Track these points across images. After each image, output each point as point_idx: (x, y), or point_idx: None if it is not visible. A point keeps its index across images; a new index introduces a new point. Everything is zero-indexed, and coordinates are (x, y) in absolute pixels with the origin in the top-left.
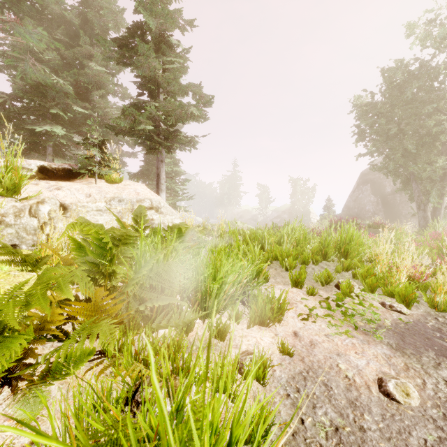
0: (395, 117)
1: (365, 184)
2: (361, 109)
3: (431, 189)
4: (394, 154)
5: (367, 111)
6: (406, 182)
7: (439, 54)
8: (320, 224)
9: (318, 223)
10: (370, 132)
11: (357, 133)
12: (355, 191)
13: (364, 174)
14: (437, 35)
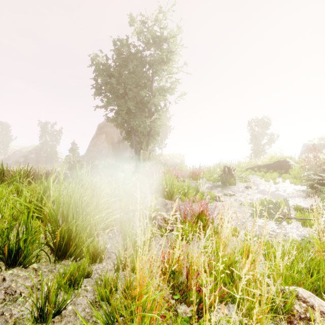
0: (122, 84)
1: (101, 134)
2: (98, 66)
3: (143, 140)
4: (122, 110)
5: (103, 70)
6: (128, 134)
7: (147, 49)
8: (66, 164)
9: (63, 163)
10: (105, 88)
11: (96, 86)
12: (95, 139)
13: (100, 126)
14: (147, 32)
